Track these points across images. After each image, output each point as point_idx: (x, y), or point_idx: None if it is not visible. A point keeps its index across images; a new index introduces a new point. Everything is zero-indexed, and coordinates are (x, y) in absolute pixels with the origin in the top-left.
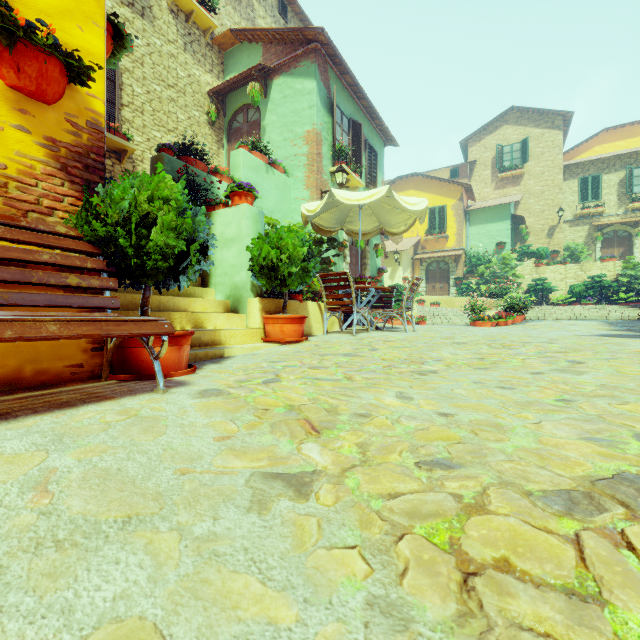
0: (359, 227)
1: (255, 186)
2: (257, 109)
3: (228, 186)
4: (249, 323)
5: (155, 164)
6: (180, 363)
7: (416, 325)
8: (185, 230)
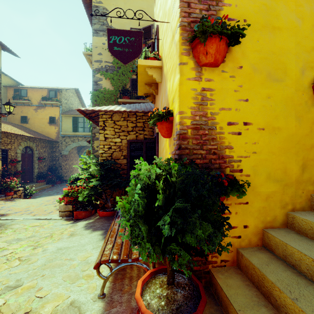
0: None
1: None
2: None
3: None
4: None
5: None
6: None
7: None
8: (125, 210)
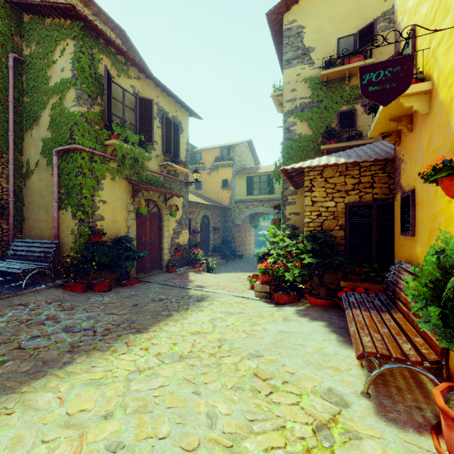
0: None
1: None
2: None
3: None
4: None
5: None
6: (453, 446)
7: None
8: (419, 293)
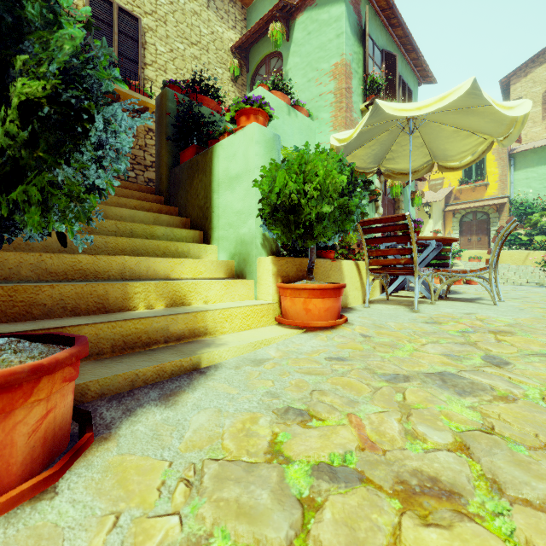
0: (402, 164)
1: (275, 129)
2: (279, 56)
3: (232, 105)
4: (259, 293)
5: (159, 103)
6: None
7: (468, 285)
8: None
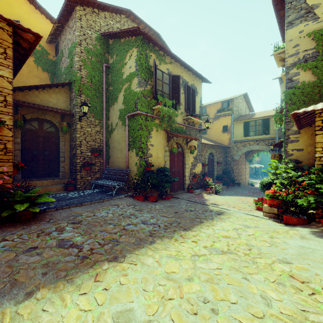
0: None
1: None
2: None
3: None
4: None
5: None
6: None
7: None
8: None
